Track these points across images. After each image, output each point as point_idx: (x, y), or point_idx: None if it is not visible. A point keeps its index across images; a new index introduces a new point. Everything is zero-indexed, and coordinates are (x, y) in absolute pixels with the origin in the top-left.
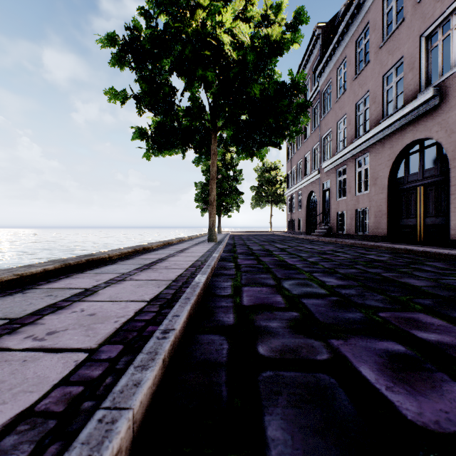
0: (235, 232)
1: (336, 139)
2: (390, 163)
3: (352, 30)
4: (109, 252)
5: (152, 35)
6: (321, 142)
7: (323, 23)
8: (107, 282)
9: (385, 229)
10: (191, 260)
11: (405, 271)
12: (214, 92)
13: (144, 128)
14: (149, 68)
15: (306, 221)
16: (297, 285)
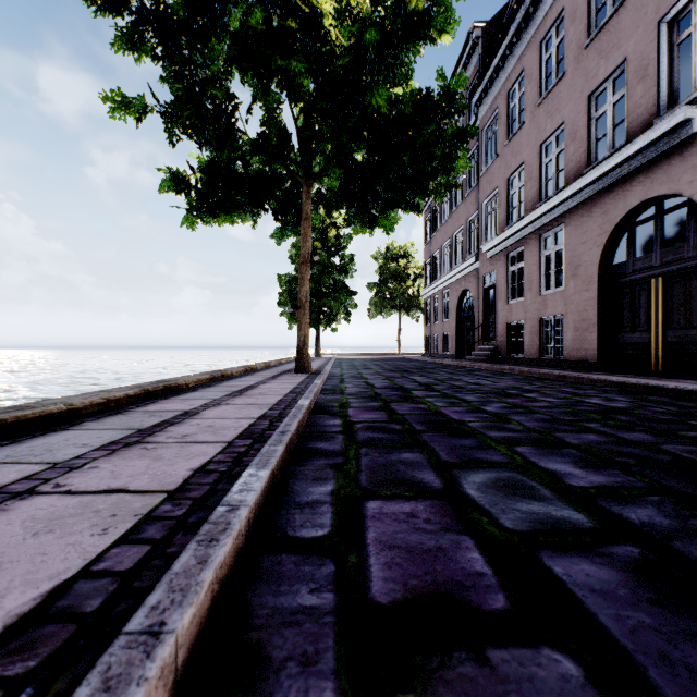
0: (343, 355)
1: (507, 204)
2: (602, 240)
3: (534, 25)
4: (77, 399)
5: None
6: (482, 211)
7: (484, 23)
8: None
9: (594, 351)
10: (250, 415)
11: None
12: (307, 108)
13: (183, 172)
14: (186, 54)
15: (456, 338)
16: (499, 489)
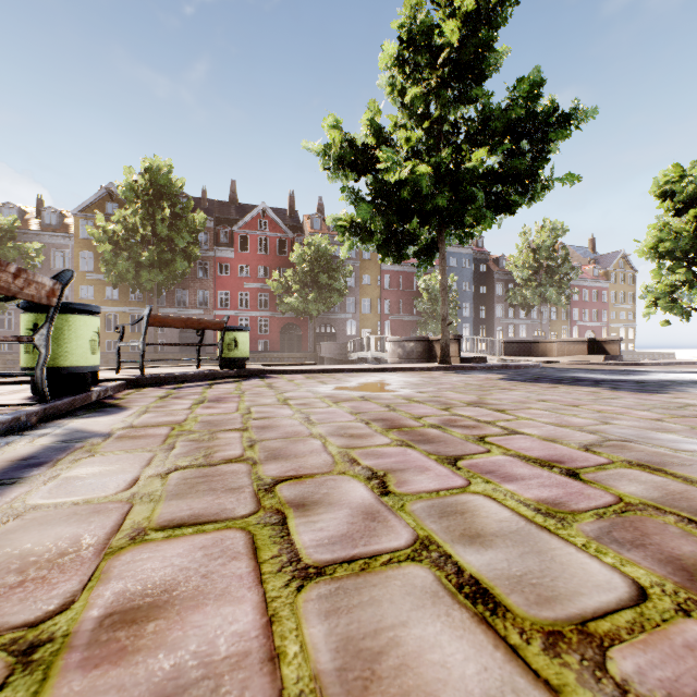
0: None
1: None
2: None
3: None
4: None
5: None
6: None
7: None
8: None
9: None
10: None
11: None
12: None
13: None
14: None
15: None
16: None
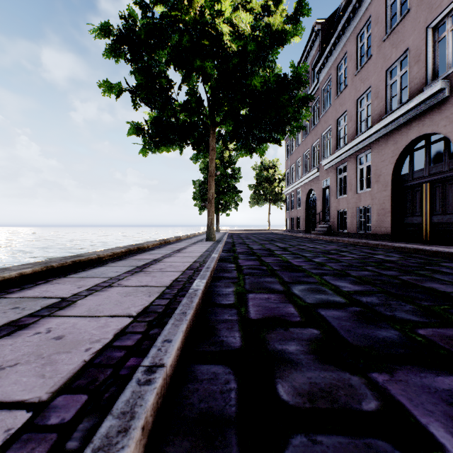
0: (233, 231)
1: (337, 136)
2: (393, 159)
3: (353, 25)
4: (100, 252)
5: (147, 25)
6: (321, 140)
7: (323, 20)
8: (91, 289)
9: (389, 228)
10: (188, 261)
11: (423, 273)
12: (213, 85)
13: (141, 123)
14: (145, 59)
15: (305, 220)
16: (309, 291)
